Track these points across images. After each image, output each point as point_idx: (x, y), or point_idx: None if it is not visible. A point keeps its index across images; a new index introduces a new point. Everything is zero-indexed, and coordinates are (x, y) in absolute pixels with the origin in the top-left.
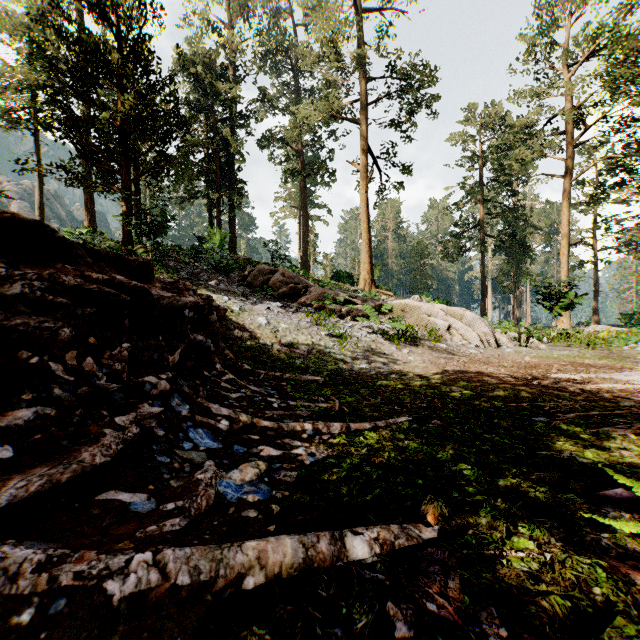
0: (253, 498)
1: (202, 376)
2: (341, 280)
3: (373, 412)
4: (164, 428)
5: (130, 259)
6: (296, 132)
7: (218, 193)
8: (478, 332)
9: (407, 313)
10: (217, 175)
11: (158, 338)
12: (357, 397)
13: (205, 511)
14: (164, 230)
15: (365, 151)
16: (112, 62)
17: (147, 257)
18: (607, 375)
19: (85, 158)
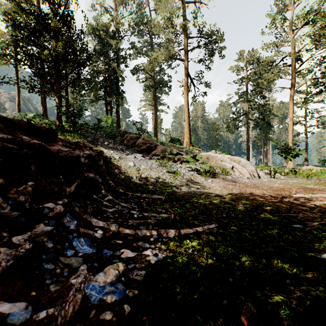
0: (111, 298)
1: (92, 198)
2: (174, 142)
3: (194, 220)
4: (54, 240)
5: (38, 126)
6: (151, 65)
7: (110, 97)
8: (248, 170)
9: (210, 160)
10: (110, 88)
11: (59, 177)
12: (184, 209)
13: (70, 317)
14: (78, 115)
15: (187, 75)
16: (50, 23)
17: (70, 130)
18: (325, 195)
19: (36, 76)
